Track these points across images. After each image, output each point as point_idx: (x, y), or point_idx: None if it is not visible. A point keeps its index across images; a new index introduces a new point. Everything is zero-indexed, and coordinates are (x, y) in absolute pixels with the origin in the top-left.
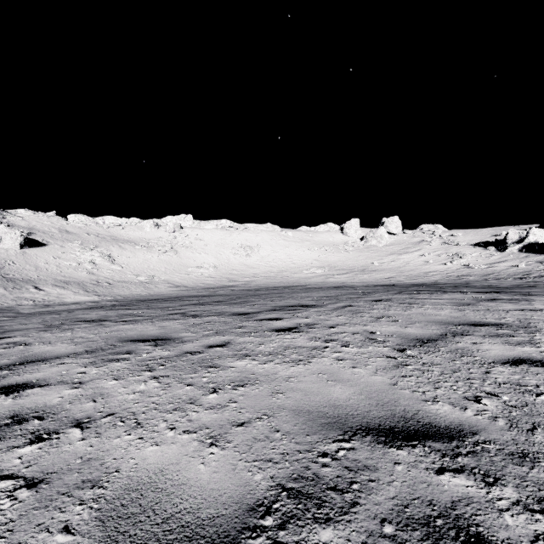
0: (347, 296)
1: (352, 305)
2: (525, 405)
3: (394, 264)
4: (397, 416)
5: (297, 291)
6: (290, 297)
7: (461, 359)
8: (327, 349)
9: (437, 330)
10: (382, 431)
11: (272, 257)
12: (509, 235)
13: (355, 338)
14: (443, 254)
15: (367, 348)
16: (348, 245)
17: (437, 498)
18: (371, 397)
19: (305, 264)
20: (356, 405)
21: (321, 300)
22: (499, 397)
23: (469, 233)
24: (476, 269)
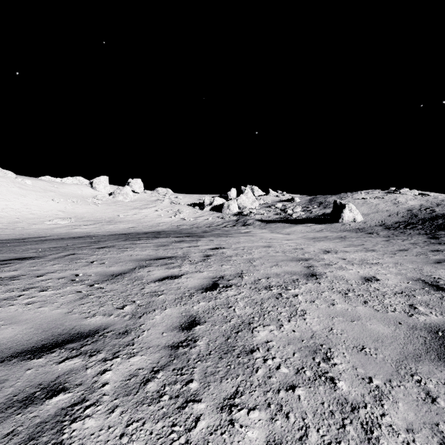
0: (77, 245)
1: (75, 253)
2: (149, 303)
3: (136, 217)
4: (54, 335)
5: (25, 243)
6: (8, 251)
7: (133, 284)
8: (21, 297)
9: (132, 265)
10: (32, 350)
11: (1, 205)
12: (206, 200)
13: (59, 282)
14: (170, 210)
15: (65, 289)
16: (97, 198)
17: (47, 379)
18: (40, 327)
19: (48, 215)
20: (20, 338)
21: (46, 251)
22: (138, 302)
23: (186, 197)
24: (188, 221)
